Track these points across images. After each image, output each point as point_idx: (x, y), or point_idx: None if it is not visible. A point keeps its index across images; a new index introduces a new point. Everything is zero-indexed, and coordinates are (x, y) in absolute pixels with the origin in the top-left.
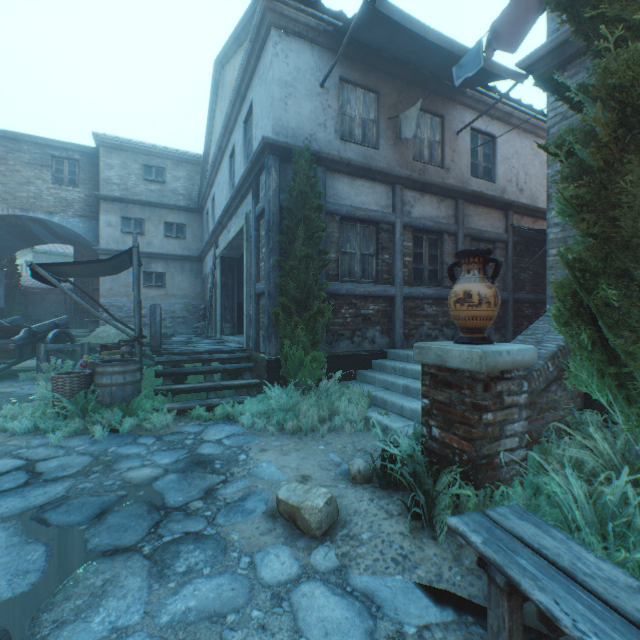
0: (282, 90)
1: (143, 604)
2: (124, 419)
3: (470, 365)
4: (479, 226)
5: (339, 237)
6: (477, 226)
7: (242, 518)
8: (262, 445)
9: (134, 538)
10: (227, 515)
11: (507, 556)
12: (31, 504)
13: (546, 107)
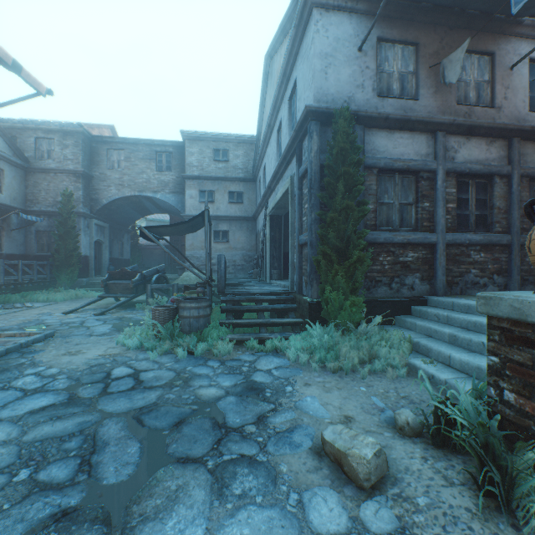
0: (322, 62)
1: (205, 519)
2: (198, 345)
3: None
4: None
5: (376, 189)
6: None
7: (289, 450)
8: (306, 379)
9: (201, 451)
10: (276, 444)
11: None
12: (134, 405)
13: None
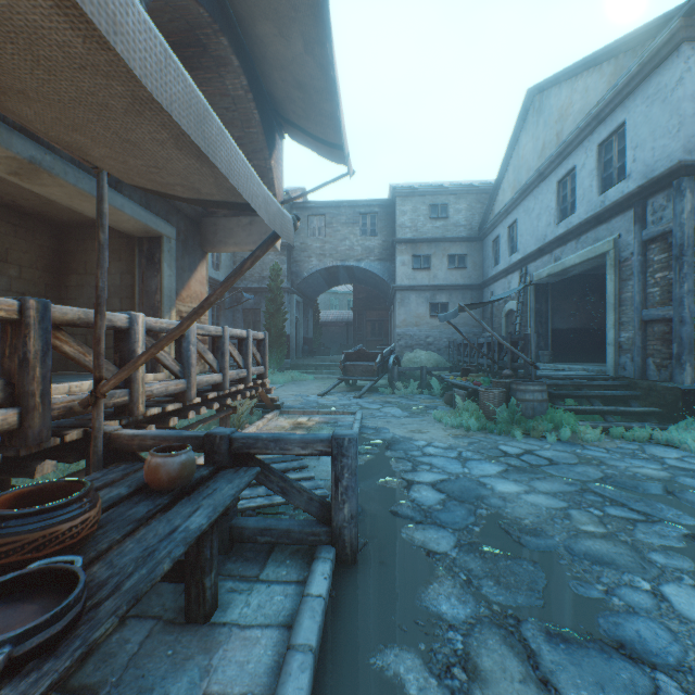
0: (694, 104)
1: None
2: (558, 429)
3: None
4: None
5: None
6: None
7: None
8: None
9: None
10: None
11: None
12: (589, 476)
13: None
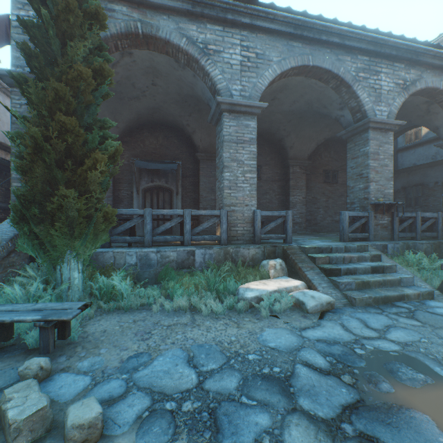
0: None
1: None
2: None
3: None
4: None
5: None
6: None
7: None
8: None
9: None
10: None
11: None
12: None
13: (11, 103)
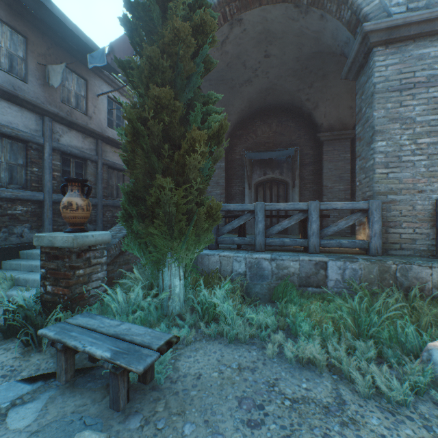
0: None
1: None
2: None
3: (68, 244)
4: (114, 160)
5: None
6: (112, 159)
7: None
8: None
9: None
10: None
11: (66, 334)
12: None
13: None
